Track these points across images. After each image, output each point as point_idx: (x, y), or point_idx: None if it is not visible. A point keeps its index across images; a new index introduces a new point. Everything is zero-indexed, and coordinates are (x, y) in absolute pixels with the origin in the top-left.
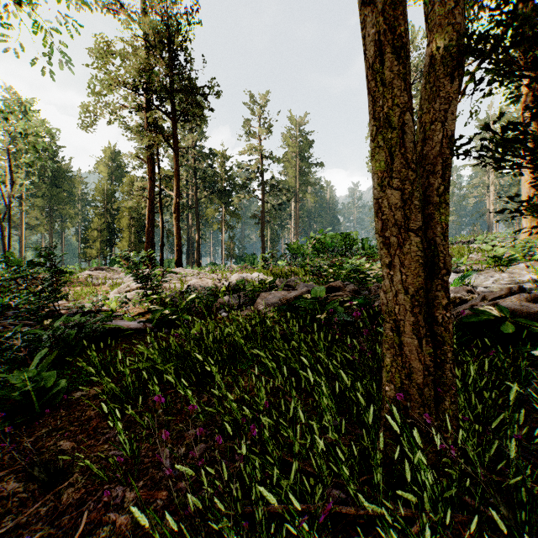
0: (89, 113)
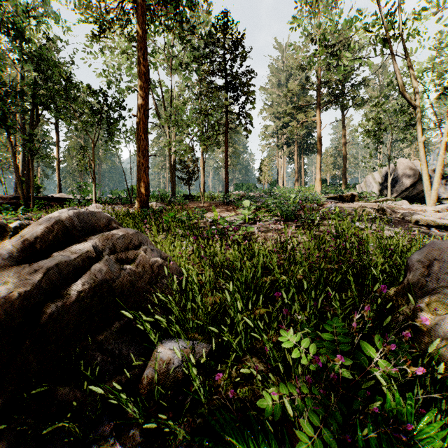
0: None
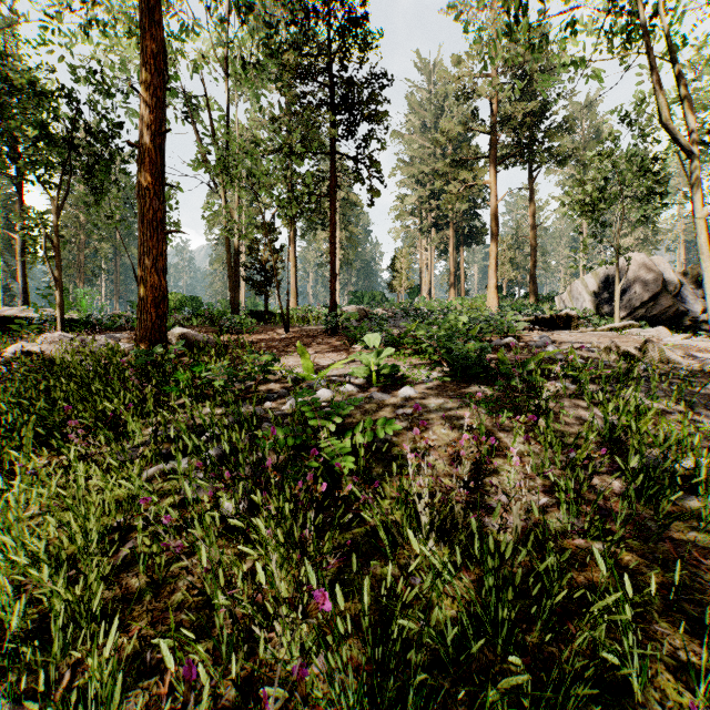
0: None
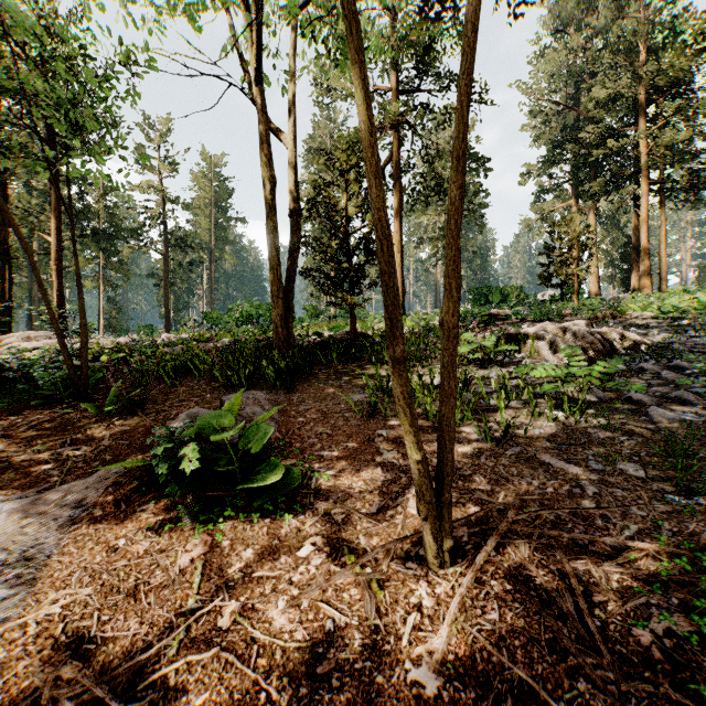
0: None
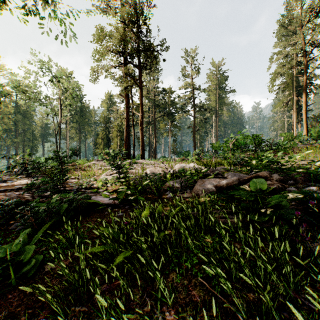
0: (95, 72)
